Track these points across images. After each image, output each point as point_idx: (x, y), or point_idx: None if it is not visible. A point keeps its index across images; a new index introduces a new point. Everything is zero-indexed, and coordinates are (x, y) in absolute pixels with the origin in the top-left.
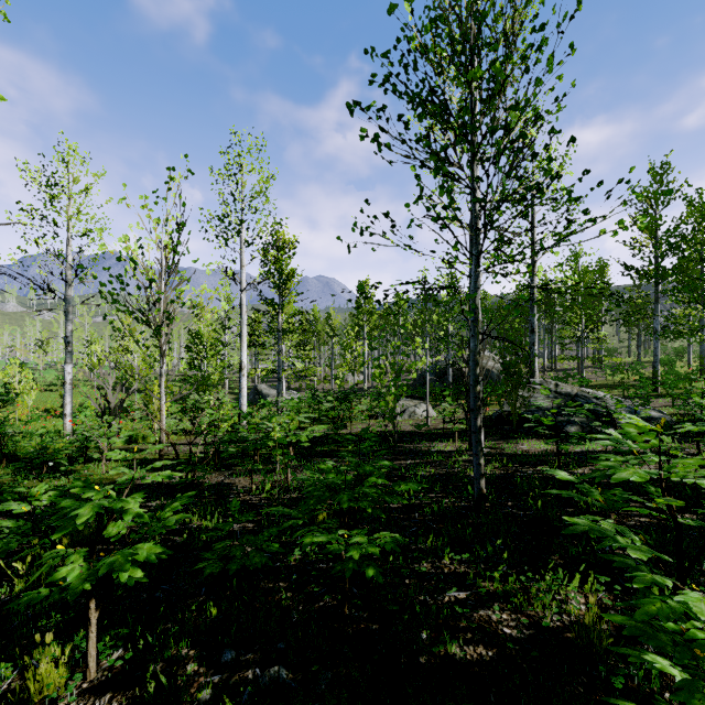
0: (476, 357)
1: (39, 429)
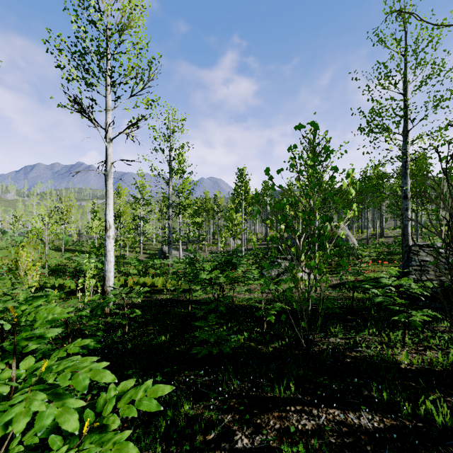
0: None
1: None
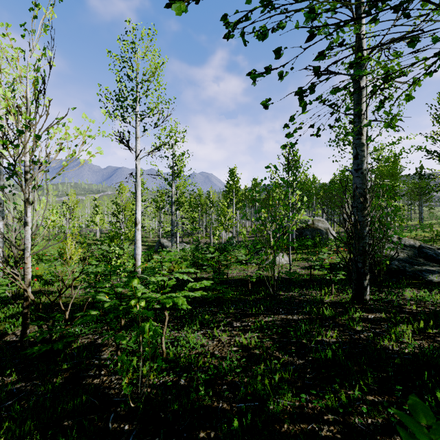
0: None
1: None
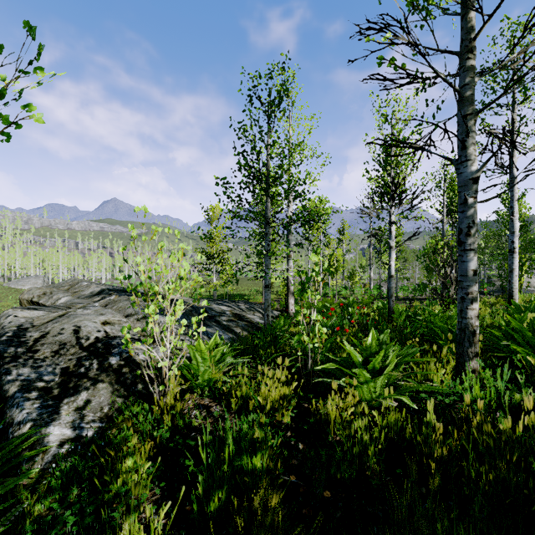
0: None
1: None
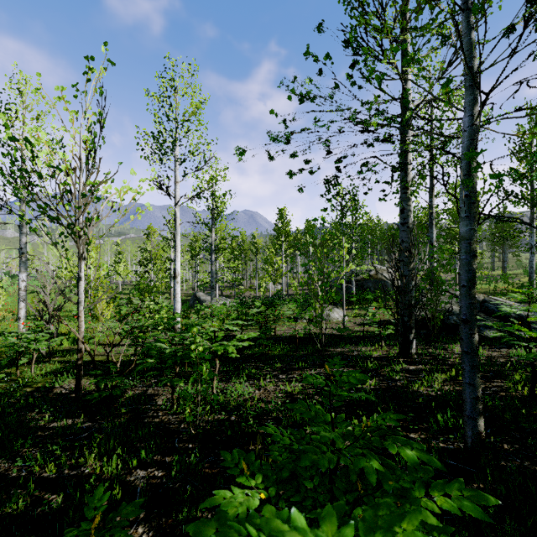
0: (472, 246)
1: (2, 329)
